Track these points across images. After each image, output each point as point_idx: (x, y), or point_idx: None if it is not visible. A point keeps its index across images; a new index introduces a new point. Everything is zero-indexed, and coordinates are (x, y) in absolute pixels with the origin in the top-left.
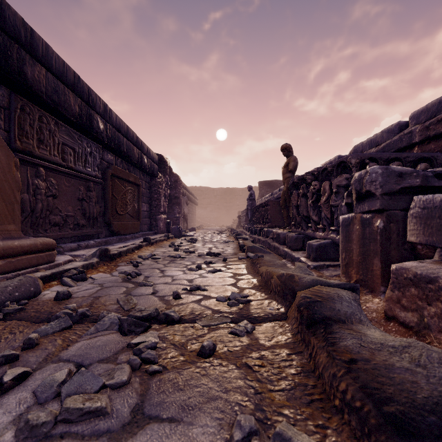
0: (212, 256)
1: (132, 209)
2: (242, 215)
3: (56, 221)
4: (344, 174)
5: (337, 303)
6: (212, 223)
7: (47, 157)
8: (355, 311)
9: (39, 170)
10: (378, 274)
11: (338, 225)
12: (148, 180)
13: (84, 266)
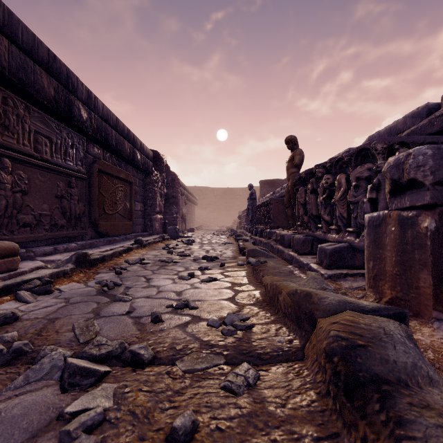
0: (208, 260)
1: (124, 208)
2: (242, 215)
3: (27, 221)
4: (365, 164)
5: (389, 348)
6: (212, 223)
7: (13, 146)
8: (416, 360)
9: (2, 161)
10: (428, 293)
11: (356, 226)
12: (143, 178)
13: (53, 274)
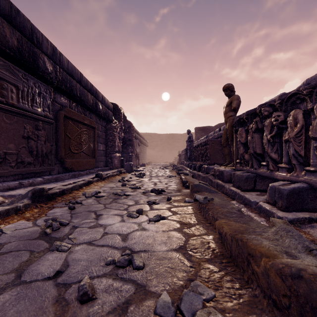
0: (156, 193)
1: (88, 148)
2: (181, 153)
3: None
4: None
5: None
6: (158, 160)
7: None
8: None
9: None
10: None
11: None
12: (104, 124)
13: (2, 212)
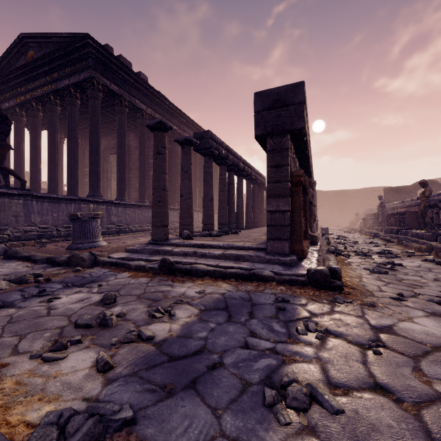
0: (374, 244)
1: None
2: (367, 218)
3: None
4: None
5: None
6: (325, 224)
7: None
8: None
9: None
10: None
11: None
12: None
13: None
